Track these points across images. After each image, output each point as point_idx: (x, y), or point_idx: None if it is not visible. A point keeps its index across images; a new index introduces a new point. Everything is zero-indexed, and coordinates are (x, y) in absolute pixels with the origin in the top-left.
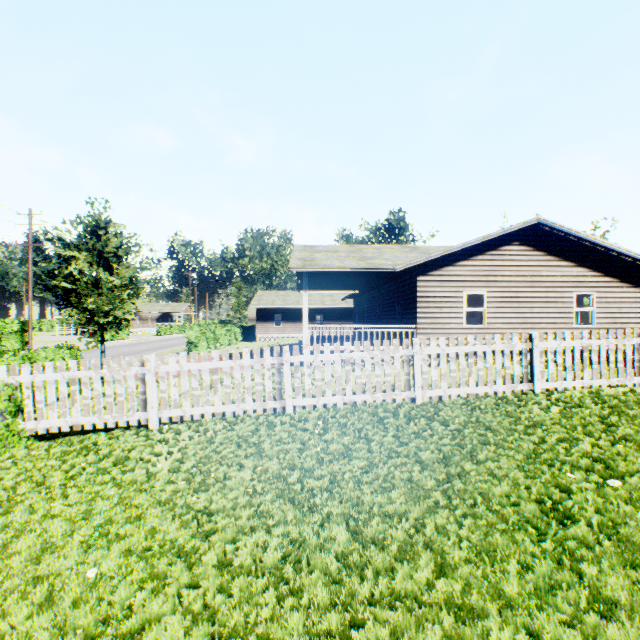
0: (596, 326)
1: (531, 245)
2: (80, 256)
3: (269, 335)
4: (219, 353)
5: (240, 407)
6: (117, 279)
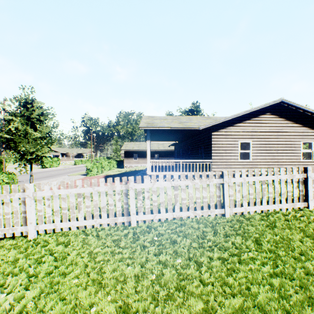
0: (313, 160)
1: (277, 114)
2: (16, 120)
3: (131, 165)
4: (103, 174)
5: (97, 222)
6: (39, 133)
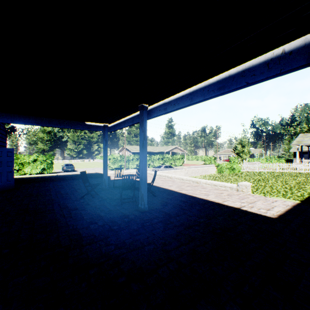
0: None
1: None
2: (239, 146)
3: None
4: None
5: (269, 170)
6: (245, 149)
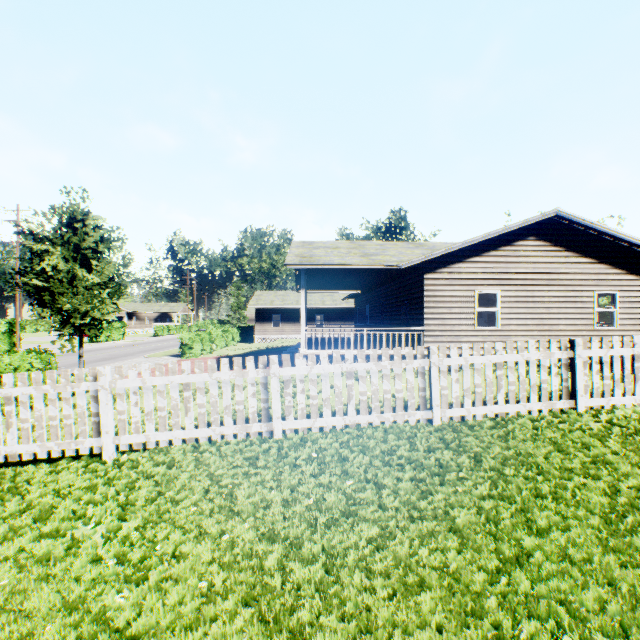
0: (619, 328)
1: (548, 240)
2: (54, 251)
3: (268, 336)
4: (214, 355)
5: (217, 431)
6: (96, 277)
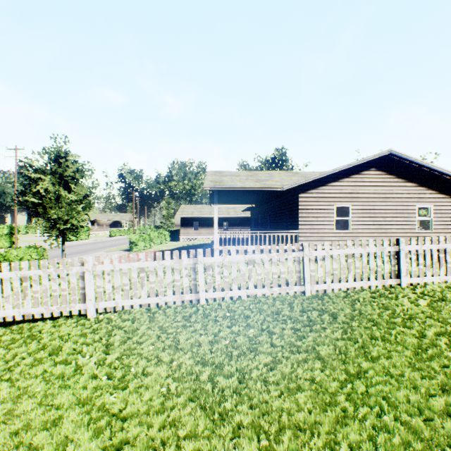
0: (433, 231)
1: (384, 170)
2: (45, 178)
3: (189, 237)
4: (153, 250)
5: (162, 299)
6: (74, 196)
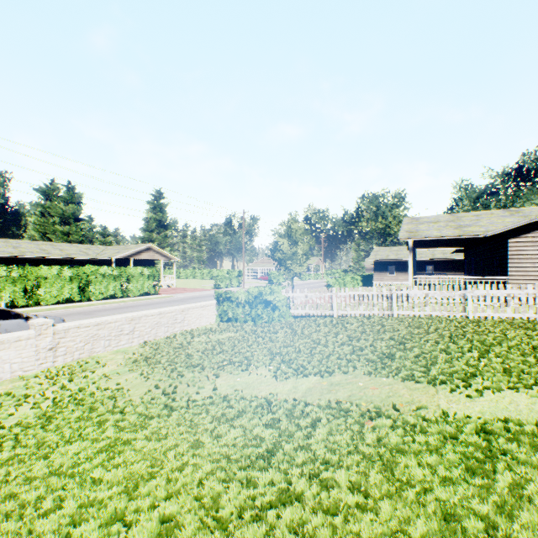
0: None
1: None
2: (284, 240)
3: (383, 282)
4: None
5: (371, 312)
6: (299, 251)
